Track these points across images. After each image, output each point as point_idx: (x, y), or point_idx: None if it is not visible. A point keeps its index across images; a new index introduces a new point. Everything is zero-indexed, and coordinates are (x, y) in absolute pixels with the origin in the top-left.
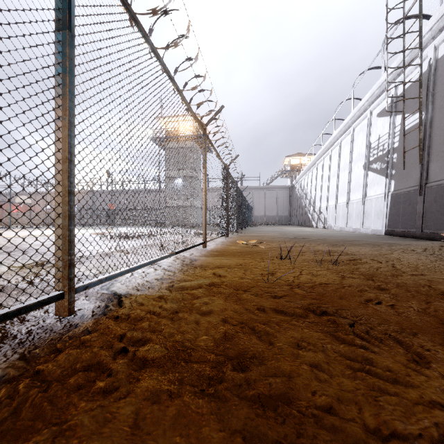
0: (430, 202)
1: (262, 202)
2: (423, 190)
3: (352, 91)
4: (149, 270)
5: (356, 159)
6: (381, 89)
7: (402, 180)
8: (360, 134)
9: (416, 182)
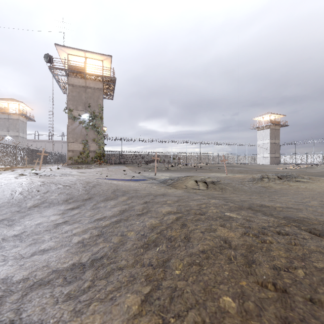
0: None
1: None
2: None
3: None
4: None
5: None
6: None
7: None
8: None
9: None
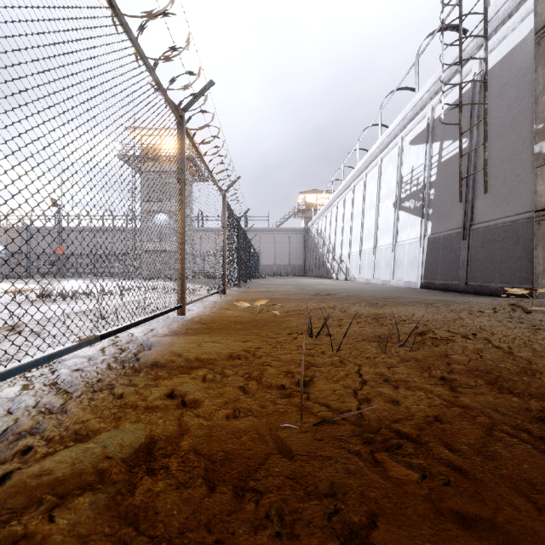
0: (476, 248)
1: (271, 247)
2: (468, 233)
3: (380, 114)
4: (5, 391)
5: (384, 196)
6: (415, 111)
7: (441, 221)
8: (389, 166)
9: (459, 223)
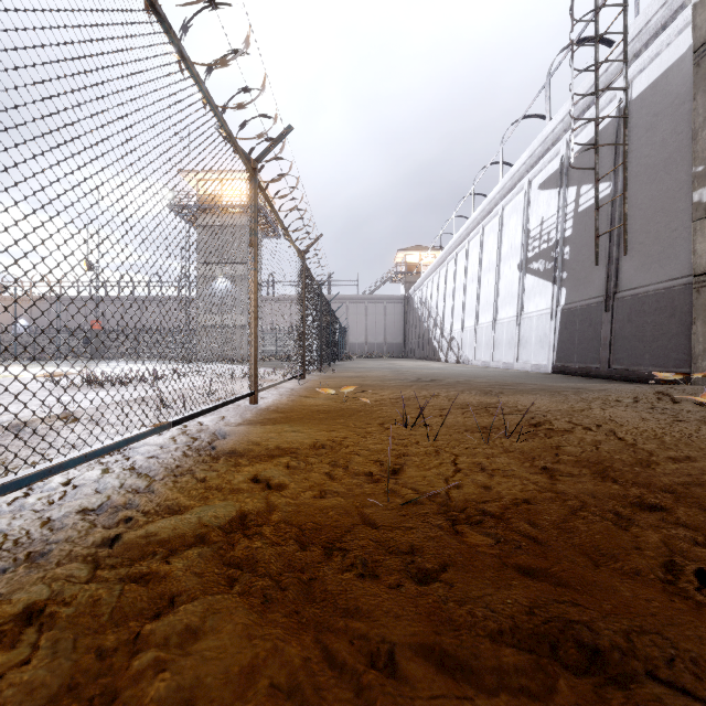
0: (622, 321)
1: (362, 321)
2: (611, 303)
3: (501, 150)
4: (86, 474)
5: (507, 254)
6: (545, 146)
7: (577, 288)
8: (513, 217)
9: (600, 290)
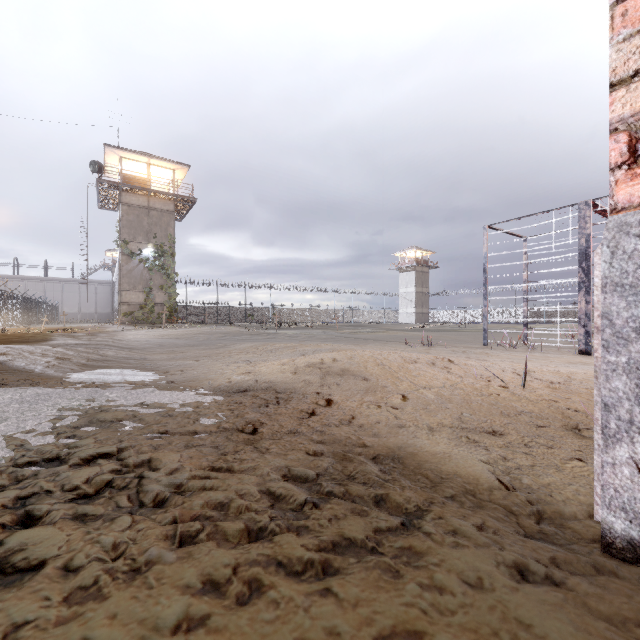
0: None
1: (76, 297)
2: None
3: None
4: None
5: None
6: None
7: None
8: None
9: None
